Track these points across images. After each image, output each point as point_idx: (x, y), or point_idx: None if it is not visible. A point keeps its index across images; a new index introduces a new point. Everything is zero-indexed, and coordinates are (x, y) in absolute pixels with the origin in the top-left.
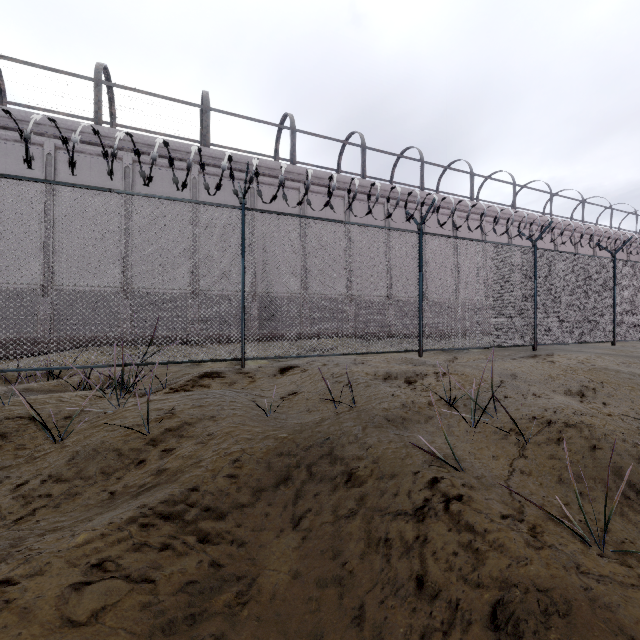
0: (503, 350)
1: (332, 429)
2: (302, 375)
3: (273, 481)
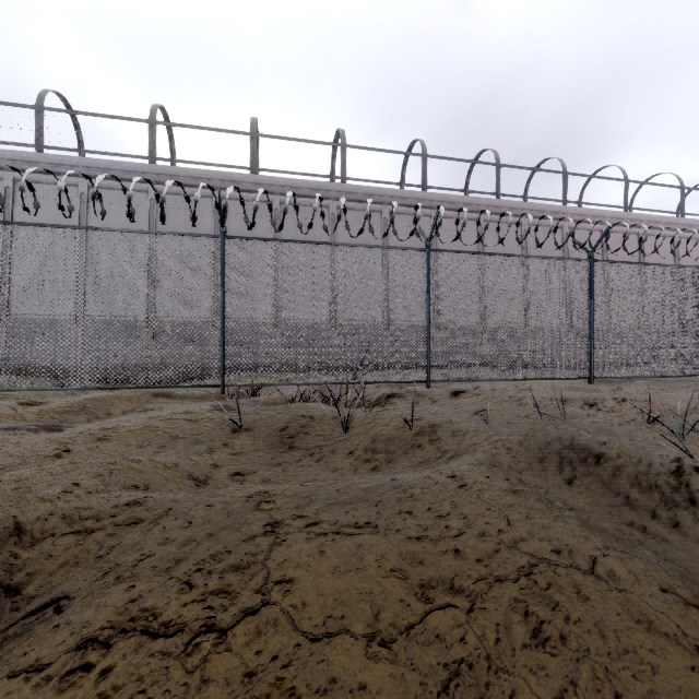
0: (677, 381)
1: (560, 431)
2: (478, 397)
3: (536, 458)
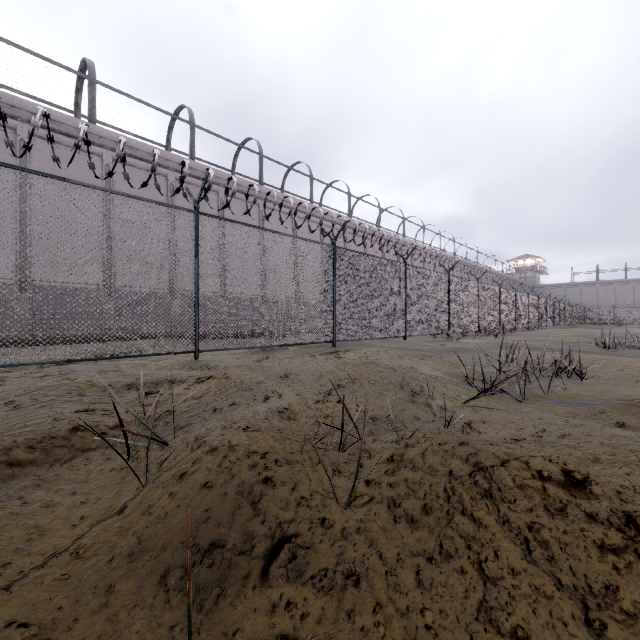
0: (317, 347)
1: None
2: None
3: None
